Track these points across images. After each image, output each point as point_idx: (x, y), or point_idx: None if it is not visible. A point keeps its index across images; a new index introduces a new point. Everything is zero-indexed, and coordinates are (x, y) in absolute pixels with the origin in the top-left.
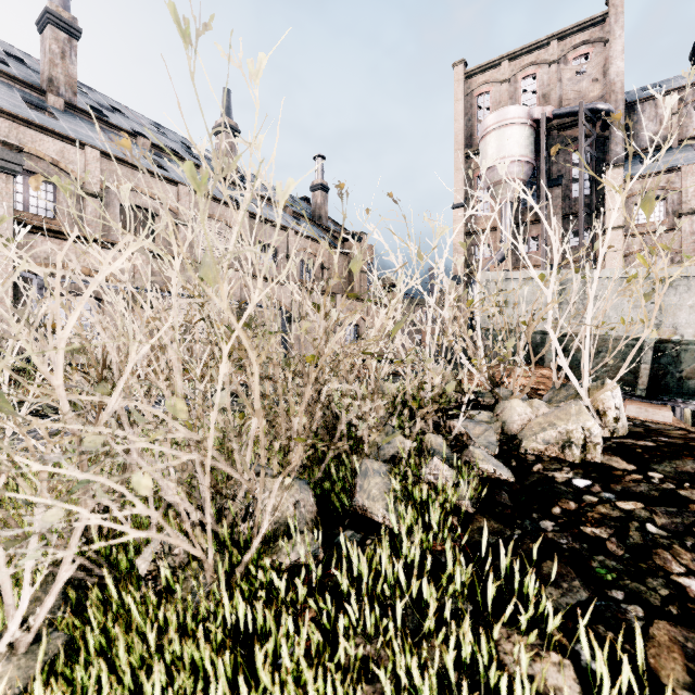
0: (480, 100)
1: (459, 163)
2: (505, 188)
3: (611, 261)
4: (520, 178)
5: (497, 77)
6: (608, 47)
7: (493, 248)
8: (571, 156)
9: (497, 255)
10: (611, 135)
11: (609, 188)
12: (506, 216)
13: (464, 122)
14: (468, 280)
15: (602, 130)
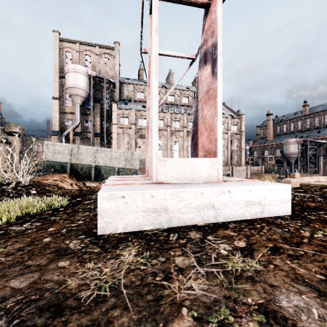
0: (67, 54)
1: (56, 78)
2: (77, 98)
3: (114, 135)
4: (83, 96)
5: (75, 48)
6: (115, 59)
7: (73, 121)
8: (103, 93)
9: (74, 125)
10: (116, 91)
11: (113, 110)
12: (78, 110)
13: (59, 60)
14: (61, 134)
15: (113, 88)
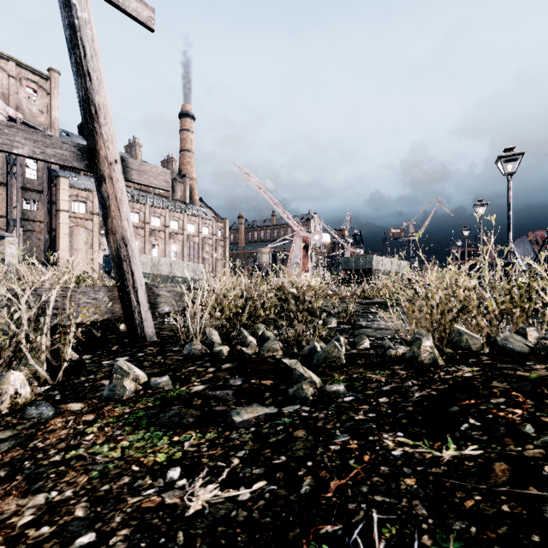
0: None
1: None
2: None
3: (63, 228)
4: None
5: None
6: (50, 98)
7: None
8: None
9: None
10: None
11: (62, 187)
12: None
13: None
14: None
15: None
